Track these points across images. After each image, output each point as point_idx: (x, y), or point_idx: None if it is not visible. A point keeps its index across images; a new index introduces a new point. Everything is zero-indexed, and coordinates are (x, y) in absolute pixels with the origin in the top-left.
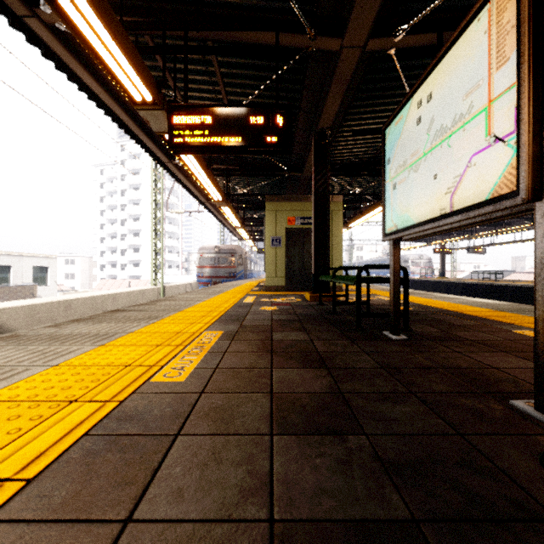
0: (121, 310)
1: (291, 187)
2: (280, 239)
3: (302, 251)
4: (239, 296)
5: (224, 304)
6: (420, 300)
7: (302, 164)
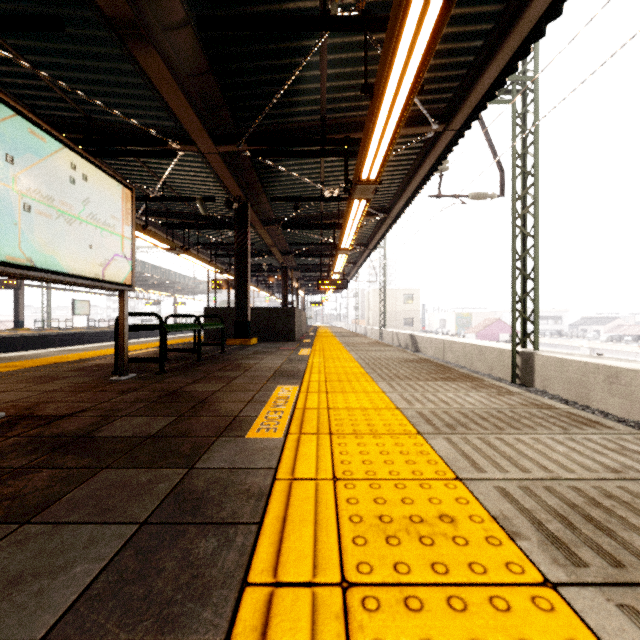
0: None
1: None
2: None
3: None
4: None
5: None
6: None
7: None
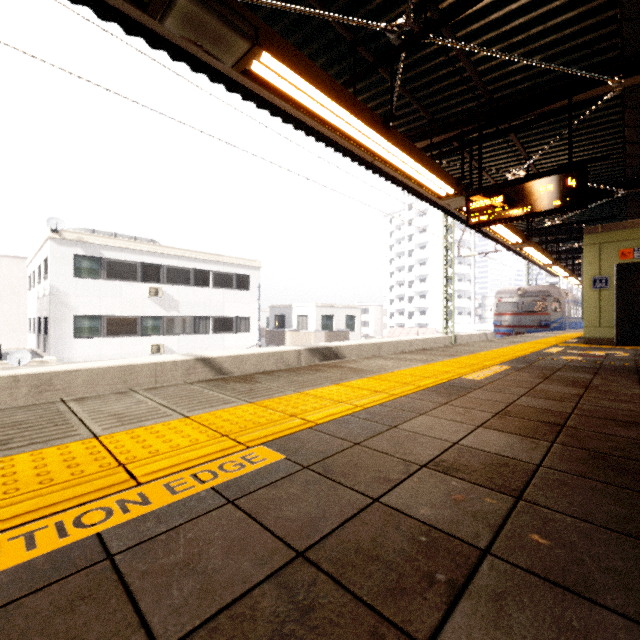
0: (427, 350)
1: (635, 203)
2: (606, 279)
3: None
4: (541, 346)
5: (520, 352)
6: None
7: None
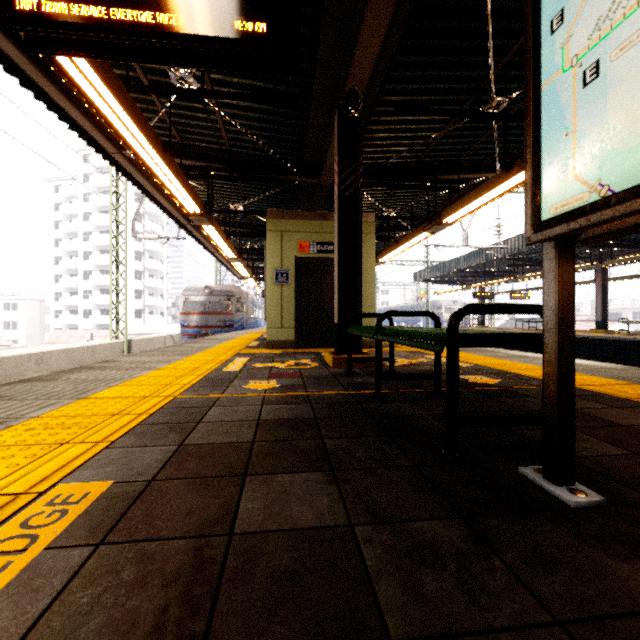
0: None
1: (305, 204)
2: (287, 272)
3: (319, 290)
4: (223, 357)
5: (187, 376)
6: (492, 362)
7: (319, 166)
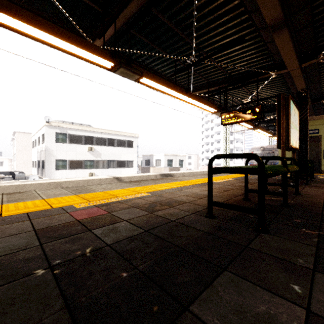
0: None
1: None
2: None
3: None
4: None
5: None
6: None
7: None
